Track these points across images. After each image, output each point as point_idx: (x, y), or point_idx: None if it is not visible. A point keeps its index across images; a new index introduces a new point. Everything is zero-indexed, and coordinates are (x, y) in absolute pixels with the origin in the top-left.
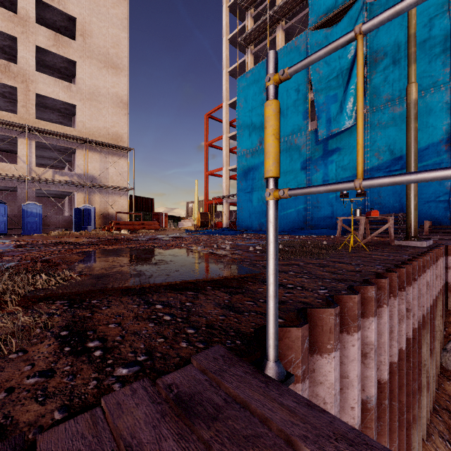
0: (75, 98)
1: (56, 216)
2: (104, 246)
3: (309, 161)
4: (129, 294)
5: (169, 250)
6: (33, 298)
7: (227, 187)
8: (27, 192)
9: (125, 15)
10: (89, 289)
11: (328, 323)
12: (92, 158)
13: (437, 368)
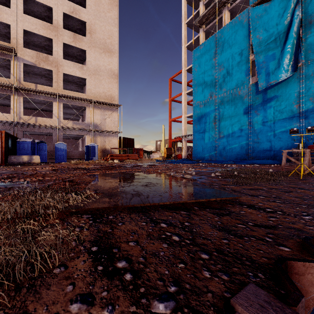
0: (86, 74)
1: (74, 151)
2: (106, 171)
3: (250, 107)
4: (135, 212)
5: (151, 175)
6: (67, 211)
7: (185, 129)
8: (58, 136)
9: (116, 16)
10: (106, 206)
11: None
12: (96, 113)
13: None
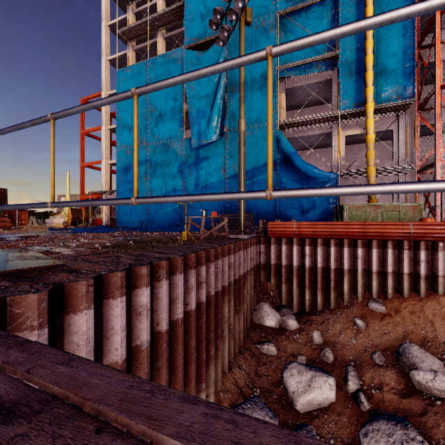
0: None
1: None
2: None
3: (184, 165)
4: None
5: None
6: None
7: (108, 182)
8: None
9: None
10: None
11: (81, 291)
12: None
13: (246, 323)
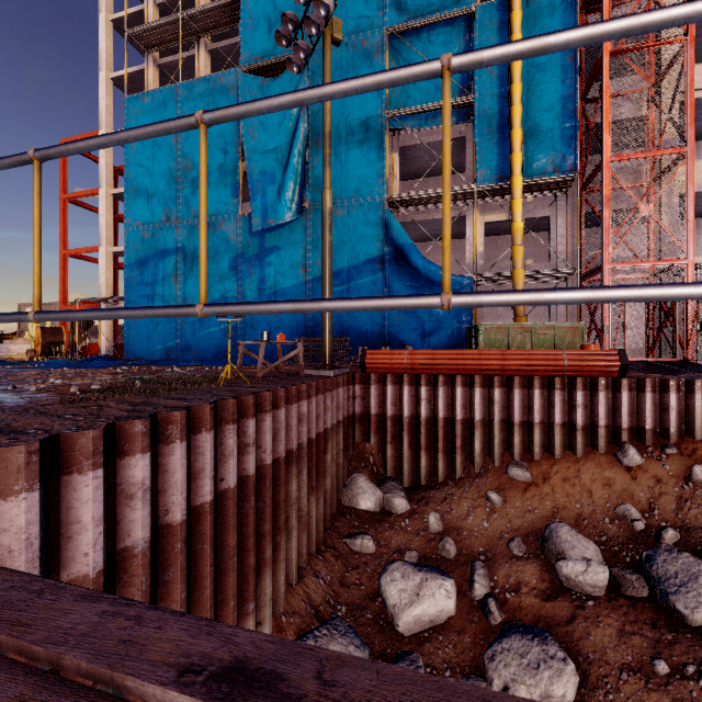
0: None
1: None
2: None
3: (240, 258)
4: None
5: None
6: None
7: (110, 282)
8: None
9: None
10: None
11: (16, 463)
12: None
13: (329, 506)
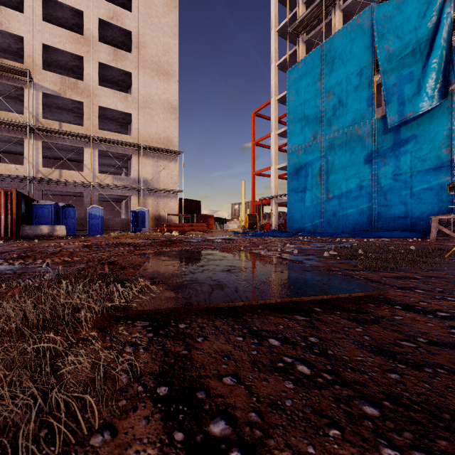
0: (131, 107)
1: (114, 219)
2: (162, 248)
3: (374, 153)
4: (220, 316)
5: (231, 254)
6: (109, 315)
7: (276, 186)
8: (91, 197)
9: (174, 22)
10: (172, 306)
11: None
12: (146, 163)
13: None
